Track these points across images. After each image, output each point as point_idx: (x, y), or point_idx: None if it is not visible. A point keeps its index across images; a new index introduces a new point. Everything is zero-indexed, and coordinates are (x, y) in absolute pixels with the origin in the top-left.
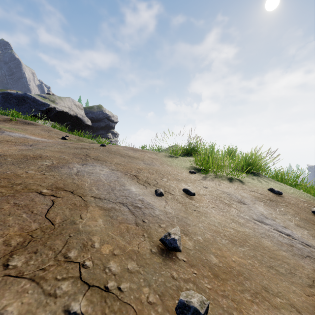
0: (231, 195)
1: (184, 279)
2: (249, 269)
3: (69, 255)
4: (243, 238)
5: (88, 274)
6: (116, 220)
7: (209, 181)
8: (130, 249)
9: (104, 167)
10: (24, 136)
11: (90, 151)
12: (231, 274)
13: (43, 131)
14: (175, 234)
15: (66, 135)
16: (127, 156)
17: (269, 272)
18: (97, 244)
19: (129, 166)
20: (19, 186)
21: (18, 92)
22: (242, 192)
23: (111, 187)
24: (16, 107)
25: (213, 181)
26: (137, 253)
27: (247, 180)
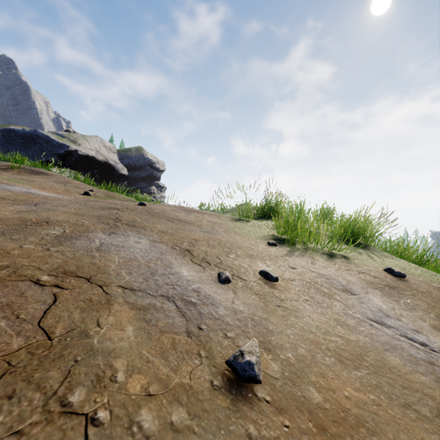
0: (331, 280)
1: (268, 439)
2: (373, 413)
3: (69, 400)
4: (357, 353)
5: (101, 439)
6: (156, 328)
7: (297, 258)
8: (177, 383)
9: (141, 237)
10: (29, 191)
11: (122, 213)
12: (346, 425)
13: (57, 183)
14: (252, 352)
15: (91, 188)
16: (176, 220)
17: (406, 416)
18: (121, 375)
19: (179, 235)
20: (5, 270)
21: (25, 129)
22: (347, 275)
23: (150, 269)
24: (23, 150)
25: (304, 257)
26: (189, 389)
27: (352, 255)
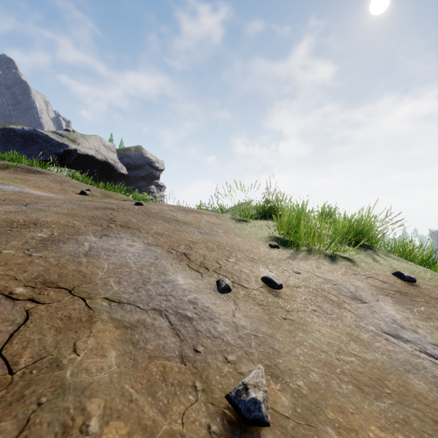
0: (339, 286)
1: None
2: None
3: None
4: (377, 376)
5: None
6: (144, 352)
7: (301, 262)
8: (166, 431)
9: (135, 239)
10: (22, 190)
11: (117, 214)
12: None
13: (54, 182)
14: (258, 386)
15: (88, 188)
16: (174, 220)
17: None
18: (94, 423)
19: (175, 238)
20: None
21: (24, 128)
22: (354, 280)
23: (143, 277)
24: (22, 149)
25: (308, 261)
26: None
27: (358, 258)
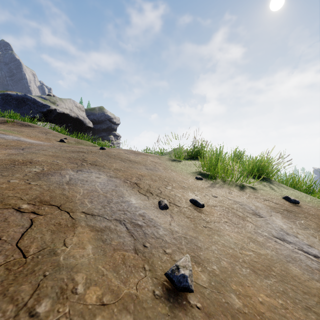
0: (244, 206)
1: None
2: (282, 316)
3: (37, 310)
4: (267, 264)
5: None
6: (110, 246)
7: (218, 189)
8: (126, 293)
9: (101, 173)
10: (19, 139)
11: (87, 155)
12: None
13: (40, 133)
14: (186, 267)
15: (65, 137)
16: (127, 160)
17: (308, 317)
18: (80, 288)
19: (129, 172)
20: None
21: (18, 94)
22: (255, 202)
23: (107, 198)
24: (16, 109)
25: (223, 188)
26: (135, 299)
27: (258, 187)
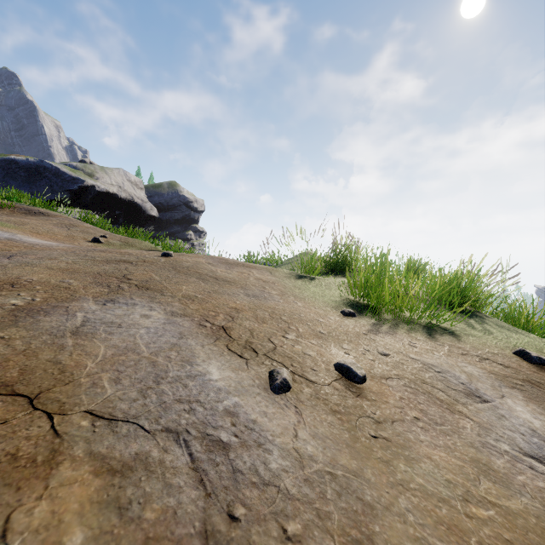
0: (445, 374)
1: None
2: None
3: None
4: None
5: None
6: (137, 528)
7: (388, 337)
8: None
9: (154, 306)
10: (12, 237)
11: (135, 269)
12: None
13: (59, 226)
14: None
15: (103, 234)
16: (211, 277)
17: None
18: None
19: (212, 303)
20: None
21: (29, 159)
22: (464, 363)
23: (156, 369)
24: (26, 185)
25: (396, 335)
26: None
27: (463, 329)
